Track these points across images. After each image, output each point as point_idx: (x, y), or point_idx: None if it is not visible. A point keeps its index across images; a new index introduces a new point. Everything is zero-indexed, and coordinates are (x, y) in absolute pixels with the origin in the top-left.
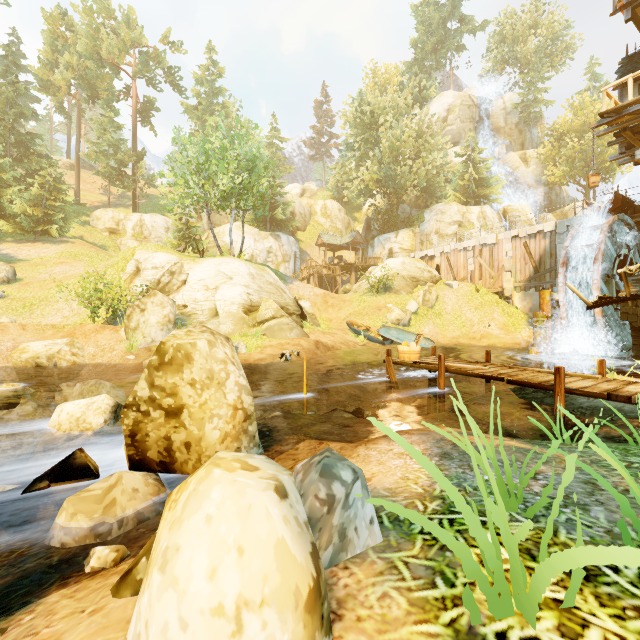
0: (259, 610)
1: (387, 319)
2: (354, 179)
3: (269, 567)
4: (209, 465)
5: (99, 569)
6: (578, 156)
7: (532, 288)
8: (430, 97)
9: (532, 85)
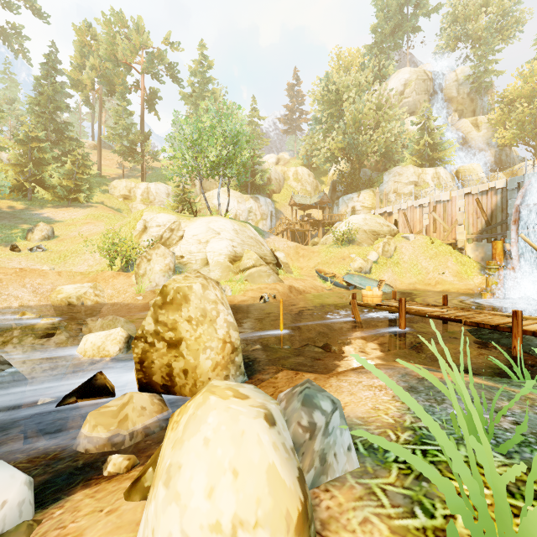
0: (253, 531)
1: (351, 267)
2: (321, 148)
3: (262, 491)
4: (206, 392)
5: (114, 474)
6: (528, 119)
7: (484, 239)
8: (388, 74)
9: (483, 58)
